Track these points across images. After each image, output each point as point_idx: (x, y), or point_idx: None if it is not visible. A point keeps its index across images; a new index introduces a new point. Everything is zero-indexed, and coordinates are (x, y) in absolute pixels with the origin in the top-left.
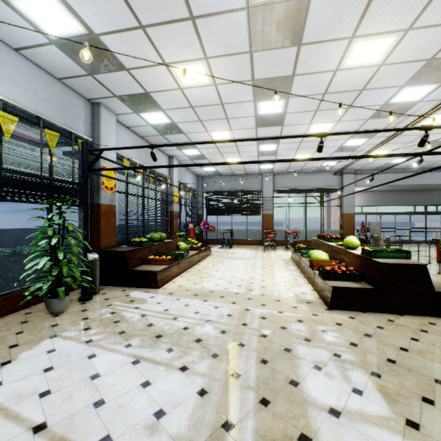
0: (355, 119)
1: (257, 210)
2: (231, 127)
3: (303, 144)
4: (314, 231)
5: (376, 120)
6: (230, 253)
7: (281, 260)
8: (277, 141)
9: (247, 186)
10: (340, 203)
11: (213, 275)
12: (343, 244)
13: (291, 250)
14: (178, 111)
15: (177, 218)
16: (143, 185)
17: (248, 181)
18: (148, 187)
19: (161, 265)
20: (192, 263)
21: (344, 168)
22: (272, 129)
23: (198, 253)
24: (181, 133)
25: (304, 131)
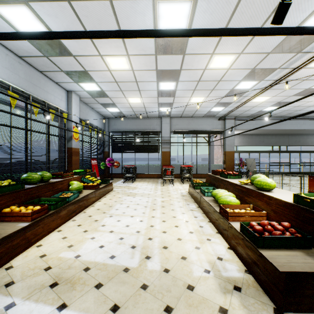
0: (258, 52)
1: (157, 148)
2: (128, 50)
3: (200, 84)
4: (203, 165)
5: (276, 55)
6: (132, 188)
7: (180, 196)
8: (176, 78)
9: (148, 127)
10: (223, 143)
11: (104, 224)
12: (255, 184)
13: (186, 183)
14: (49, 7)
15: (77, 154)
16: (26, 115)
17: (149, 123)
18: (31, 118)
19: (19, 222)
20: (84, 206)
21: (229, 113)
22: (173, 59)
23: (94, 193)
24: (69, 55)
25: (205, 66)
